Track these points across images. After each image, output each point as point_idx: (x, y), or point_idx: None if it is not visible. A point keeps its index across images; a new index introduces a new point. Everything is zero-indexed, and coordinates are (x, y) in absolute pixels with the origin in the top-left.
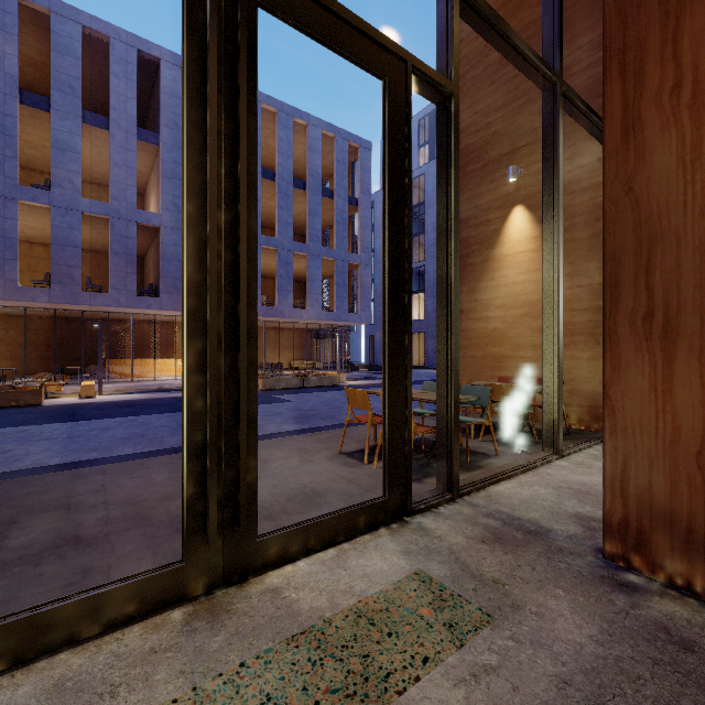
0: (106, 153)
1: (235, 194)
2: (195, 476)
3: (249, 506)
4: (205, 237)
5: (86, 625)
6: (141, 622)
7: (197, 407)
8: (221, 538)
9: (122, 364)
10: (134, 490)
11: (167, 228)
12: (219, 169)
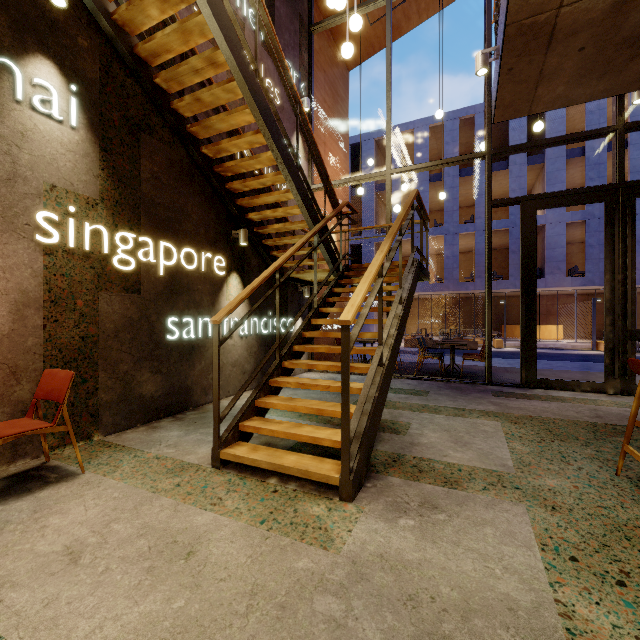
0: (503, 183)
1: (625, 268)
2: (609, 357)
3: (631, 372)
4: (613, 284)
5: (576, 388)
6: (592, 393)
7: (610, 336)
8: (619, 379)
9: (512, 328)
10: (569, 376)
11: (551, 224)
12: (618, 261)
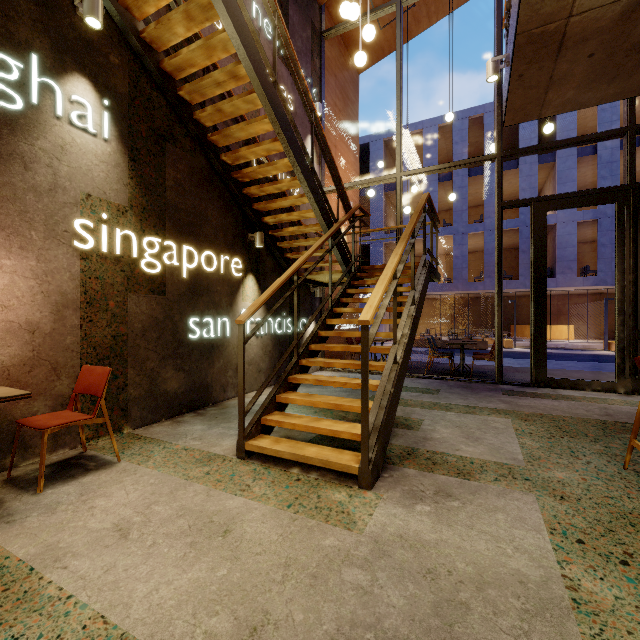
0: (513, 182)
1: (635, 268)
2: (620, 357)
3: None
4: (623, 285)
5: (586, 387)
6: (602, 392)
7: (620, 336)
8: (630, 379)
9: (522, 328)
10: (580, 376)
11: (562, 223)
12: (629, 262)
